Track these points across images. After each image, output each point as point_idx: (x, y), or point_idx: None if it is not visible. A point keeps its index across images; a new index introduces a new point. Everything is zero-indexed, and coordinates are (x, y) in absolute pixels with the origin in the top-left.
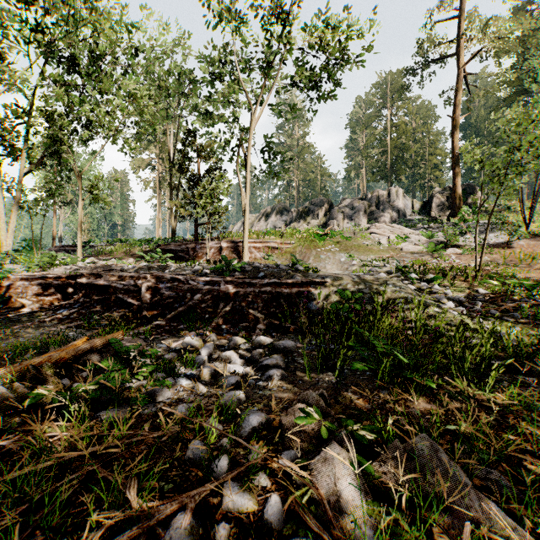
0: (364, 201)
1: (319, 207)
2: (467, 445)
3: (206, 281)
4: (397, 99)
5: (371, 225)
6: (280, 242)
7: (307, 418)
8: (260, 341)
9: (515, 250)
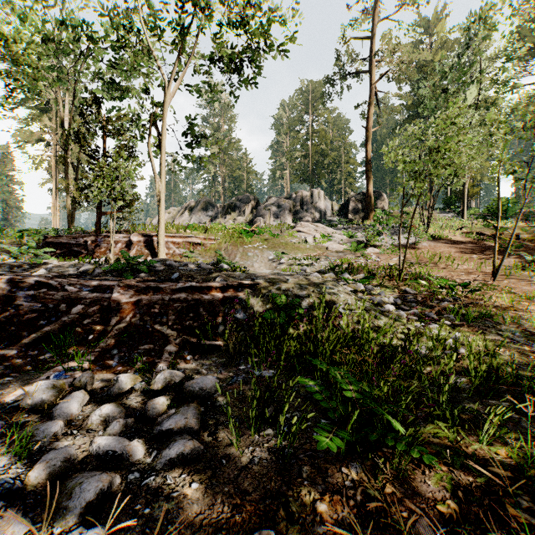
0: (289, 200)
1: (245, 204)
2: None
3: (92, 286)
4: (318, 108)
5: (297, 224)
6: (203, 237)
7: None
8: (163, 379)
9: (421, 250)
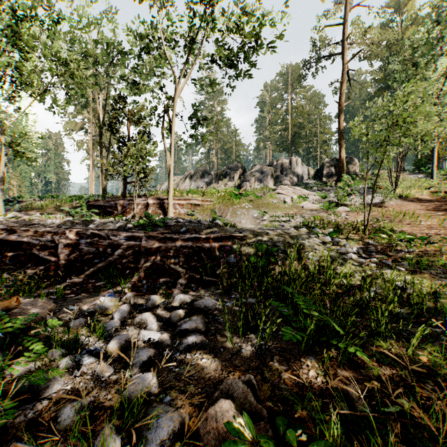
0: (271, 167)
1: (234, 171)
2: (427, 445)
3: (127, 236)
4: (296, 87)
5: (277, 187)
6: (202, 200)
7: (235, 443)
8: (179, 299)
9: (388, 208)
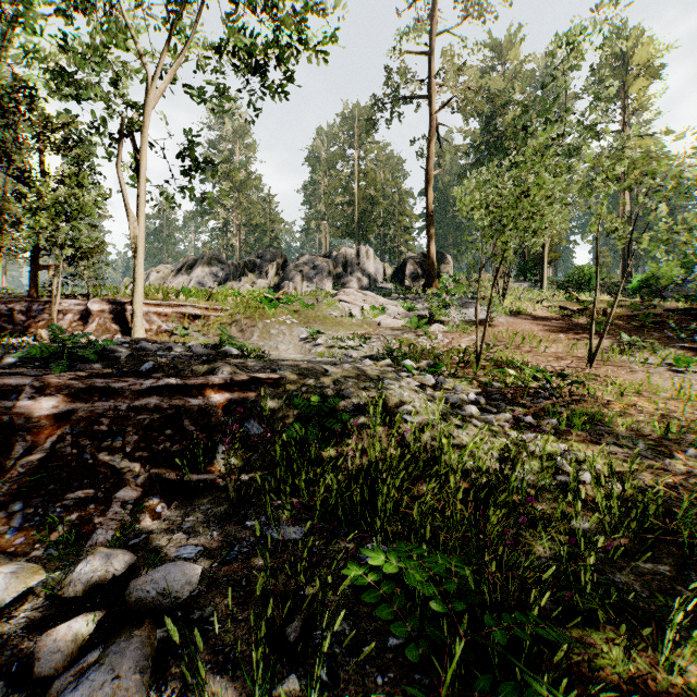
0: (328, 259)
1: (269, 263)
2: None
3: None
4: (366, 141)
5: (339, 291)
6: (205, 307)
7: None
8: (89, 574)
9: (498, 328)
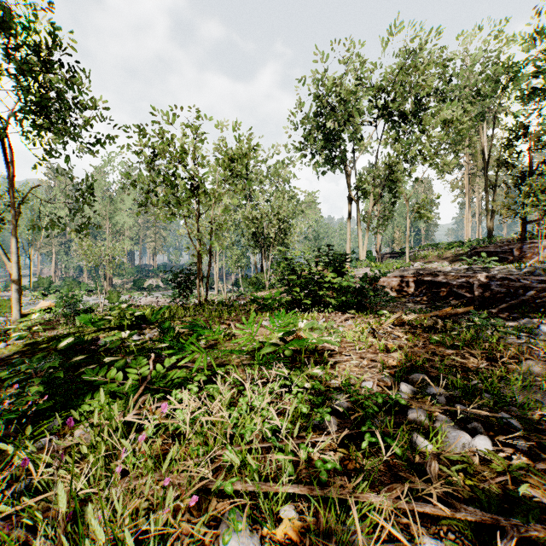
0: None
1: None
2: None
3: (539, 280)
4: None
5: None
6: None
7: None
8: None
9: None
